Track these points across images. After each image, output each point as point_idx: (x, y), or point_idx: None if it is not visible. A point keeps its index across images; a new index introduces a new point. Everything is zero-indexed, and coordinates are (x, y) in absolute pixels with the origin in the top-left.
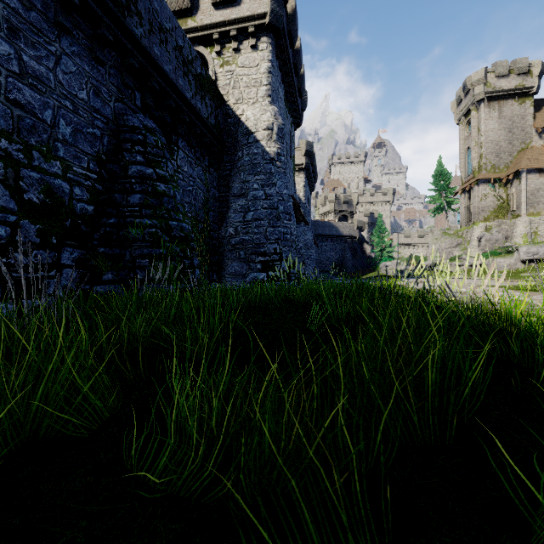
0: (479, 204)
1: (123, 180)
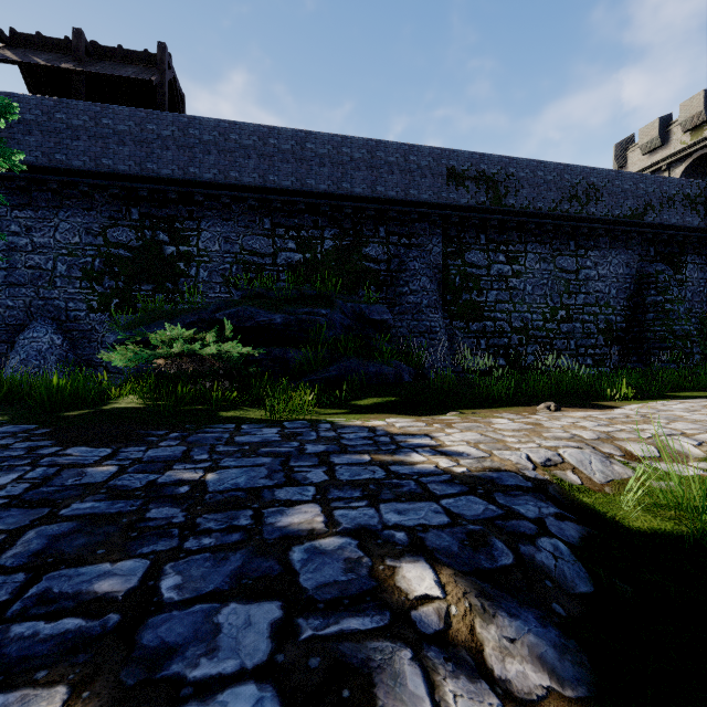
0: None
1: (642, 306)
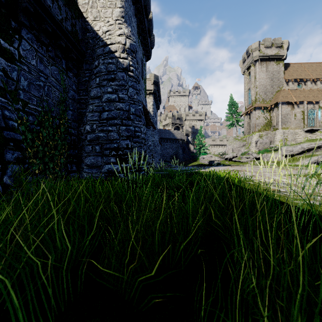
0: (256, 121)
1: None
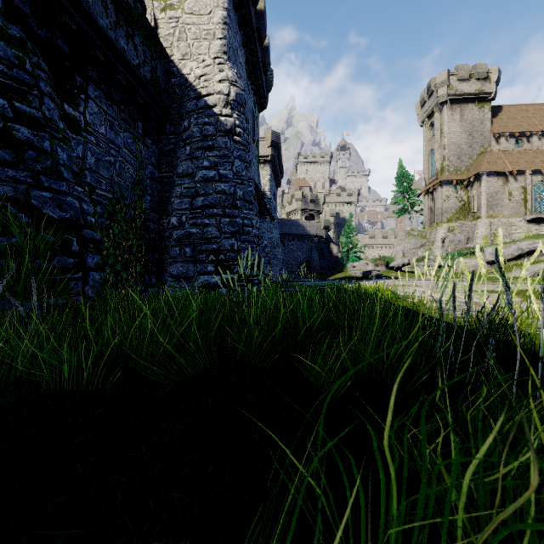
0: (443, 205)
1: None
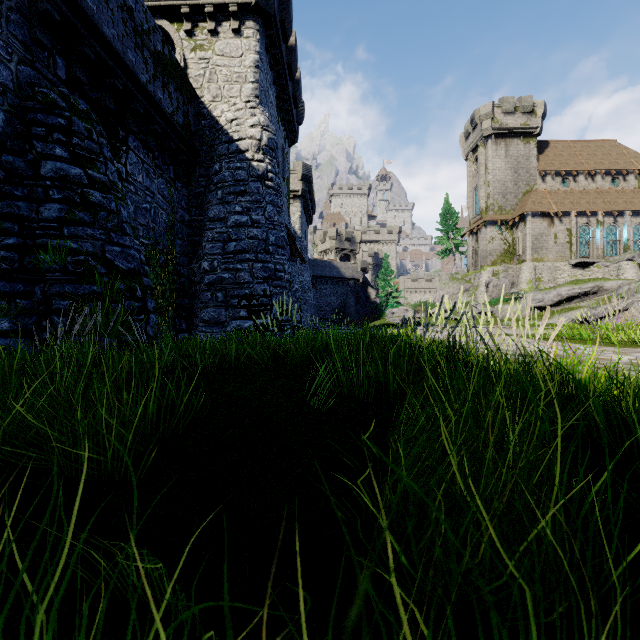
0: (487, 247)
1: (32, 182)
